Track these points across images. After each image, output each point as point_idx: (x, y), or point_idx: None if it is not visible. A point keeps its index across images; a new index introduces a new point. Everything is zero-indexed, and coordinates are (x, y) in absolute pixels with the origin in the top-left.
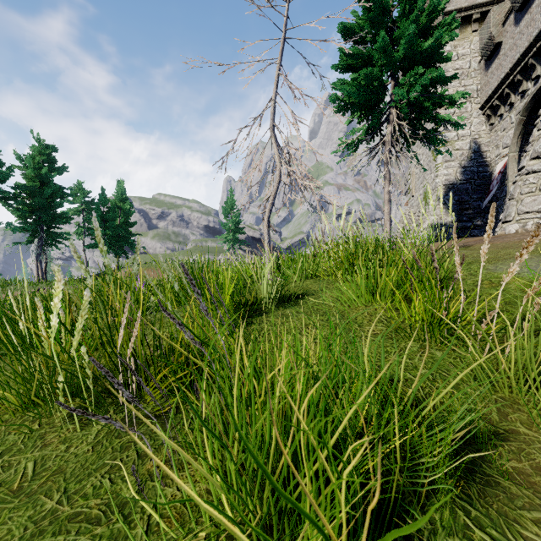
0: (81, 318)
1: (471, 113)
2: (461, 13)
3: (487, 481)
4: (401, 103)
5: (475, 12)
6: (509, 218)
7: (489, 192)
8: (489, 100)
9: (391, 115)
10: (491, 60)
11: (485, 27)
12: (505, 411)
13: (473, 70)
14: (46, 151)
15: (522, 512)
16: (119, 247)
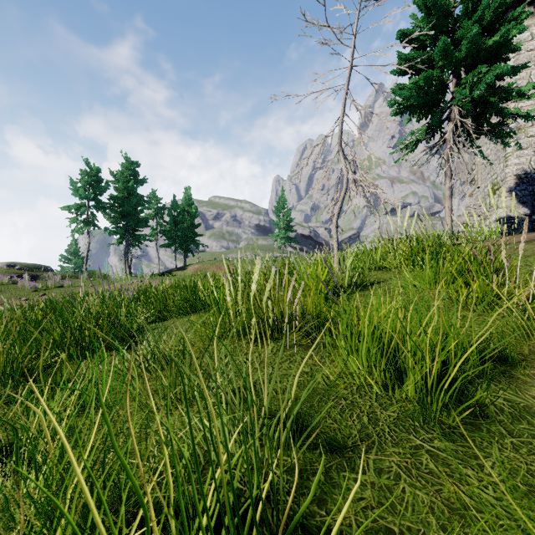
0: (268, 285)
1: None
2: None
3: (512, 377)
4: (463, 101)
5: None
6: None
7: None
8: None
9: (453, 112)
10: None
11: None
12: (534, 350)
13: None
14: (131, 167)
15: (531, 388)
16: (187, 246)
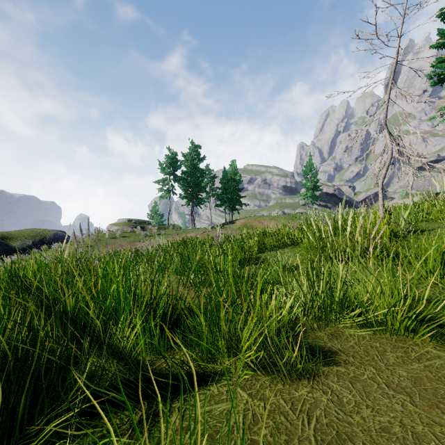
0: (358, 228)
1: None
2: None
3: None
4: None
5: None
6: None
7: None
8: None
9: None
10: None
11: None
12: None
13: None
14: (195, 149)
15: None
16: (233, 205)
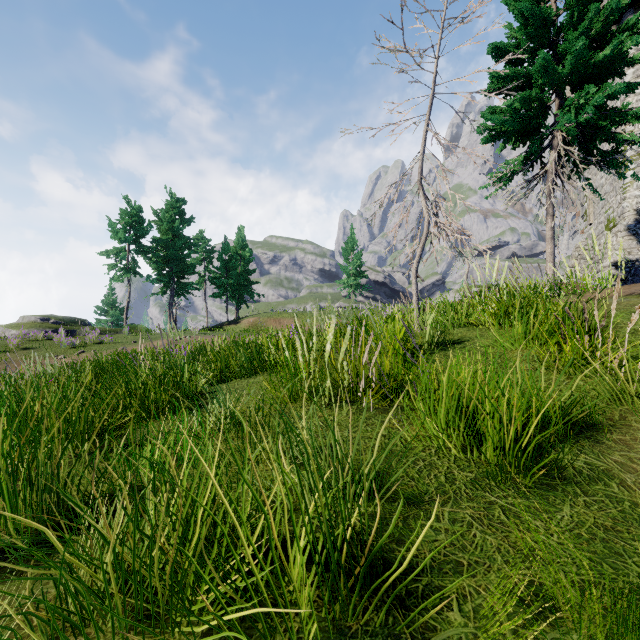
0: (343, 345)
1: None
2: None
3: (597, 442)
4: (567, 126)
5: None
6: None
7: None
8: None
9: (555, 139)
10: None
11: None
12: (625, 415)
13: None
14: (176, 204)
15: (614, 452)
16: (240, 296)
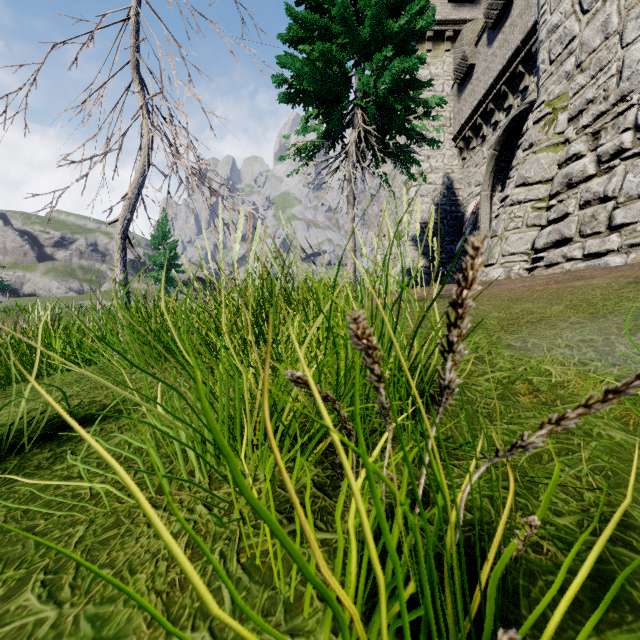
0: None
1: (444, 144)
2: (435, 27)
3: None
4: (367, 100)
5: (448, 28)
6: (492, 260)
7: (461, 234)
8: (462, 130)
9: (356, 117)
10: (464, 85)
11: (459, 45)
12: None
13: (446, 95)
14: None
15: None
16: None
